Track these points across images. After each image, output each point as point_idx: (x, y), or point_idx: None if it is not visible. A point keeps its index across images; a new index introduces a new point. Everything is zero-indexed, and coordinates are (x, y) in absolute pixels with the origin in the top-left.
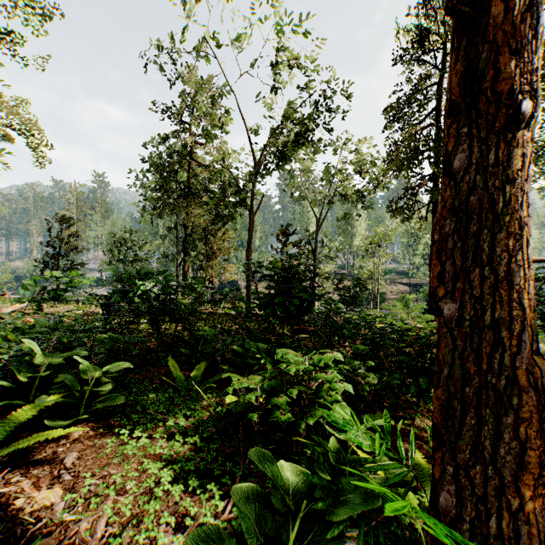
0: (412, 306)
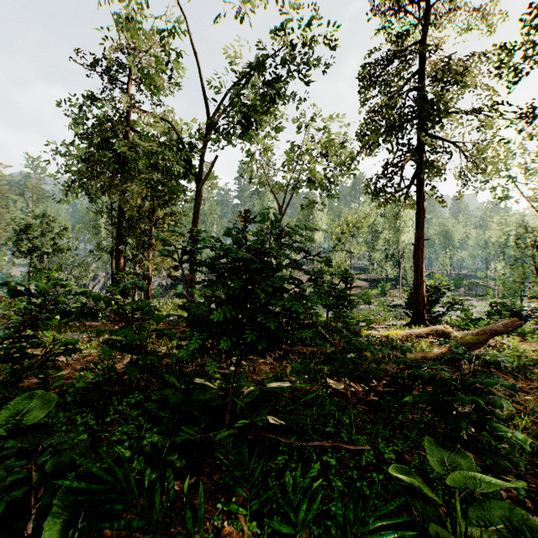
0: (374, 301)
